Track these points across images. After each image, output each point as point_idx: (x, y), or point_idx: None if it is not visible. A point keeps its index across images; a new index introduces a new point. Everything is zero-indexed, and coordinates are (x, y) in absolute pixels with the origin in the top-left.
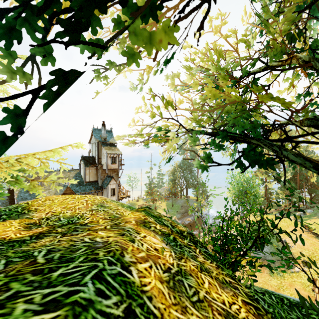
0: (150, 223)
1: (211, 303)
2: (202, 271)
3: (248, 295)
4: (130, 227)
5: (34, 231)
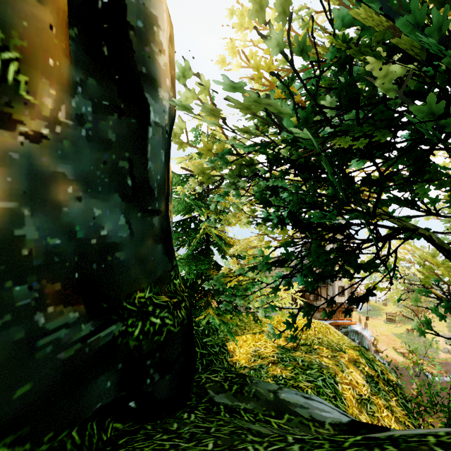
0: (360, 363)
1: (380, 420)
2: (387, 408)
3: None
4: (343, 362)
5: (290, 344)
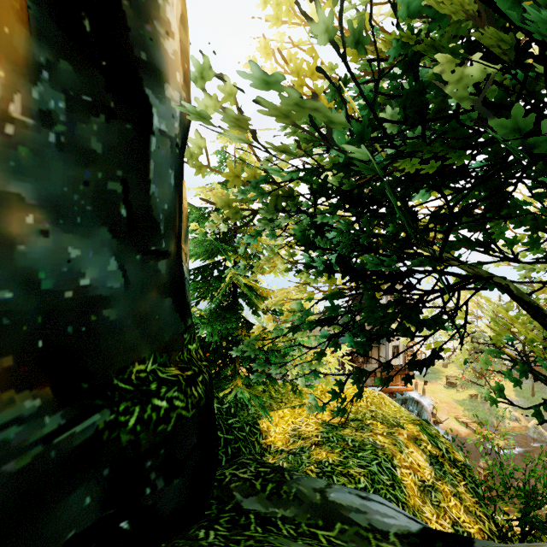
0: (422, 441)
1: (447, 511)
2: (454, 496)
3: (492, 531)
4: (401, 440)
5: (337, 419)
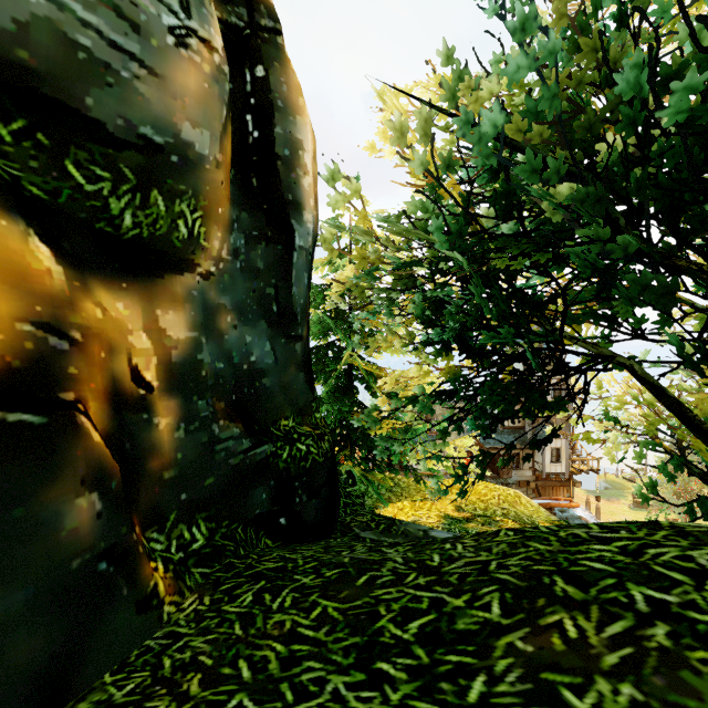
0: None
1: None
2: None
3: None
4: None
5: (463, 514)
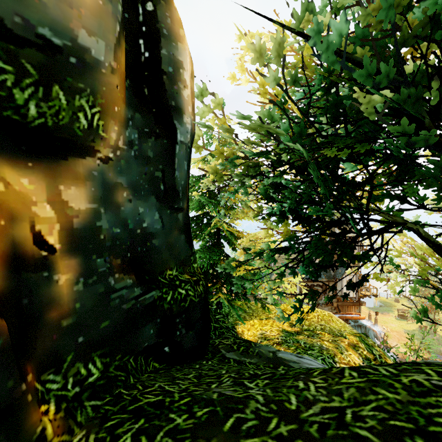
0: (360, 347)
1: None
2: None
3: None
4: (342, 345)
5: (294, 329)
